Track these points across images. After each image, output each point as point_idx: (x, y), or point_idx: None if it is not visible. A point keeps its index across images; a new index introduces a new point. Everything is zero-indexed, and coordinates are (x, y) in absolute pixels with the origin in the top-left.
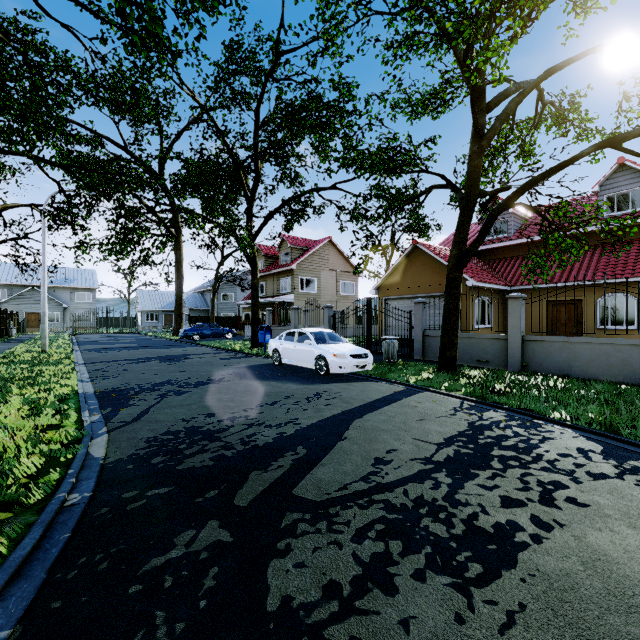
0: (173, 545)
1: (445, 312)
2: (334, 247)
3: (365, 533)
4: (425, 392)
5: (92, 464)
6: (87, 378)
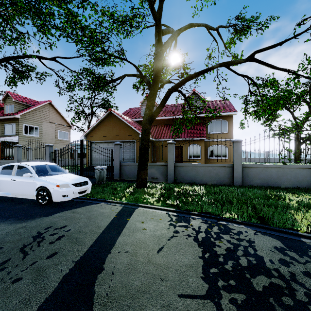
0: None
1: (141, 150)
2: (53, 108)
3: None
4: (138, 208)
5: None
6: None
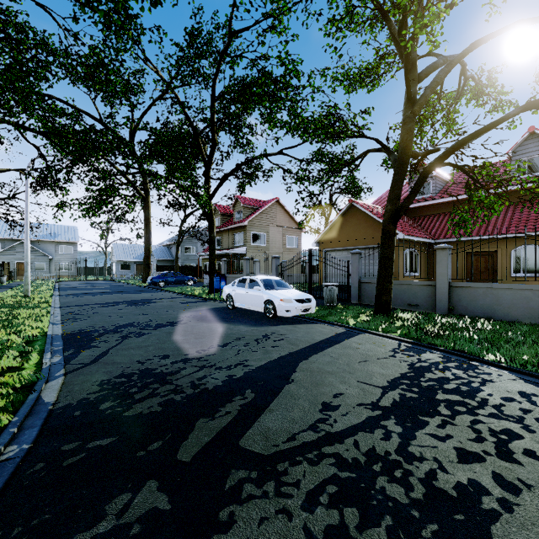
0: (103, 515)
1: (381, 261)
2: (281, 206)
3: (316, 497)
4: (364, 334)
5: (40, 410)
6: (59, 320)
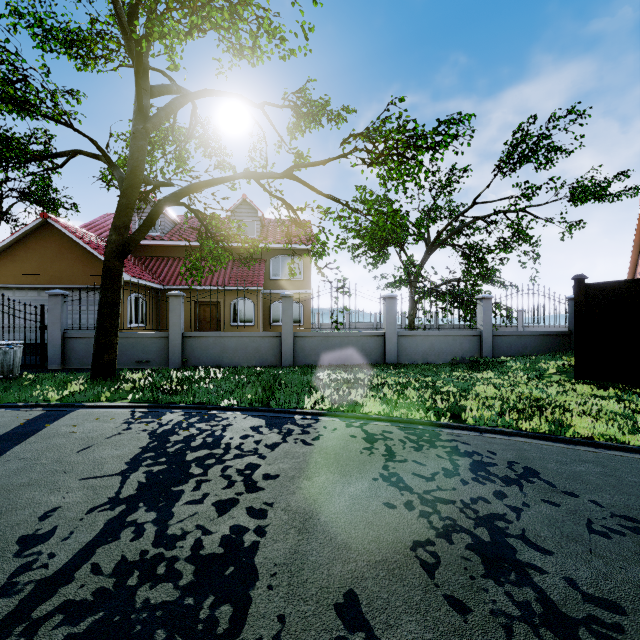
0: None
1: (102, 307)
2: None
3: None
4: (79, 410)
5: None
6: None
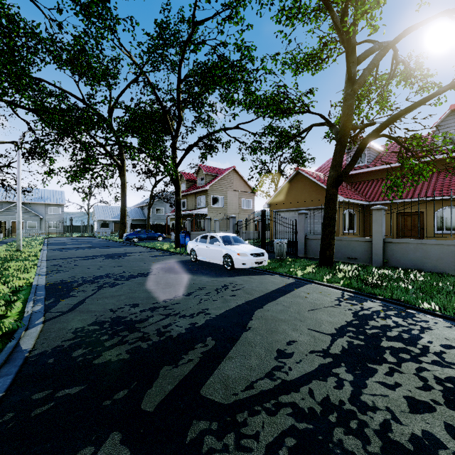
0: None
1: (325, 220)
2: (237, 174)
3: (276, 451)
4: (311, 284)
5: (17, 357)
6: (44, 272)
